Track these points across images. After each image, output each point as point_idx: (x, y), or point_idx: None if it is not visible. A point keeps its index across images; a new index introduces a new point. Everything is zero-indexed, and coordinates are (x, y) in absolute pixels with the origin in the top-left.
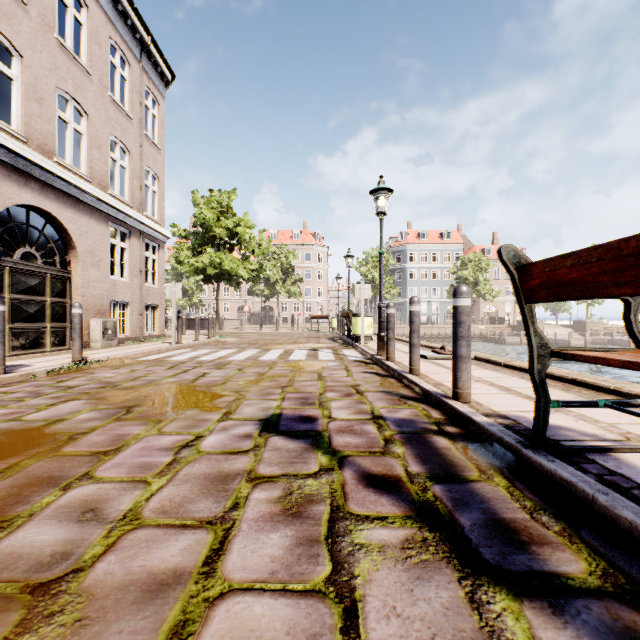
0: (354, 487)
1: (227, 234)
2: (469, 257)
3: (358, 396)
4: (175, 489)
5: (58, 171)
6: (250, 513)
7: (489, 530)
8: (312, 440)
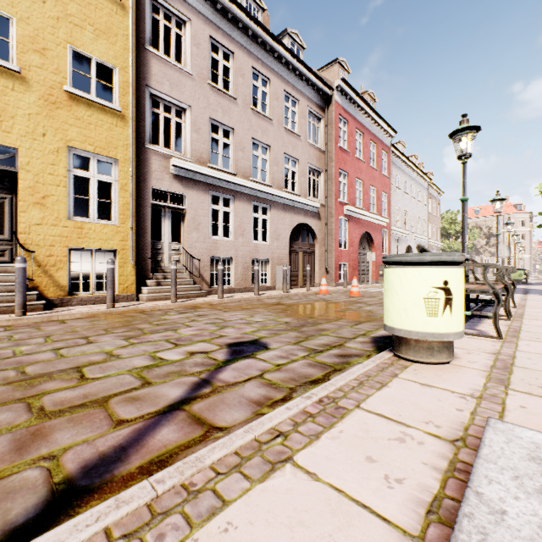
0: None
1: (455, 233)
2: None
3: None
4: None
5: (430, 241)
6: None
7: None
8: None
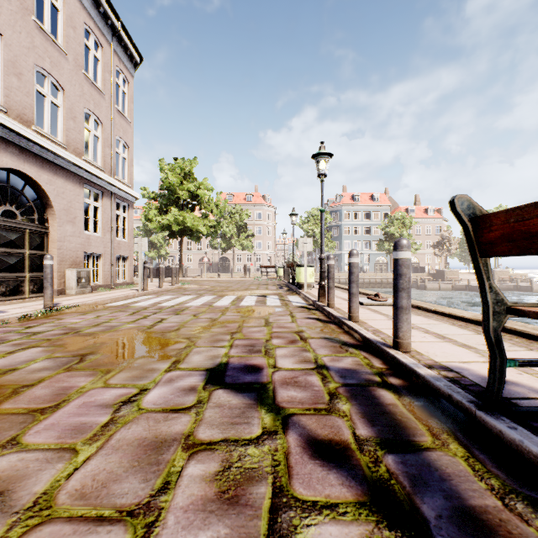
0: (299, 458)
1: (189, 196)
2: (395, 216)
3: (302, 343)
4: (103, 461)
5: (35, 138)
6: (180, 498)
7: (459, 526)
8: (256, 394)
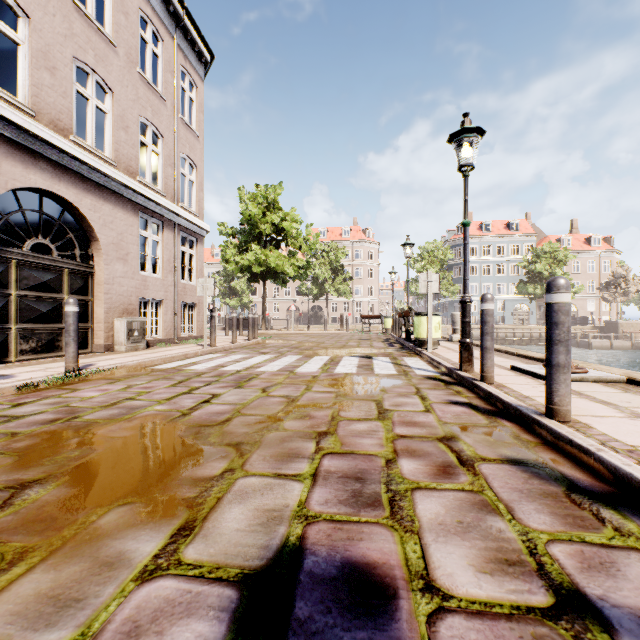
0: None
1: (273, 230)
2: (543, 248)
3: (468, 477)
4: None
5: (72, 150)
6: None
7: None
8: None
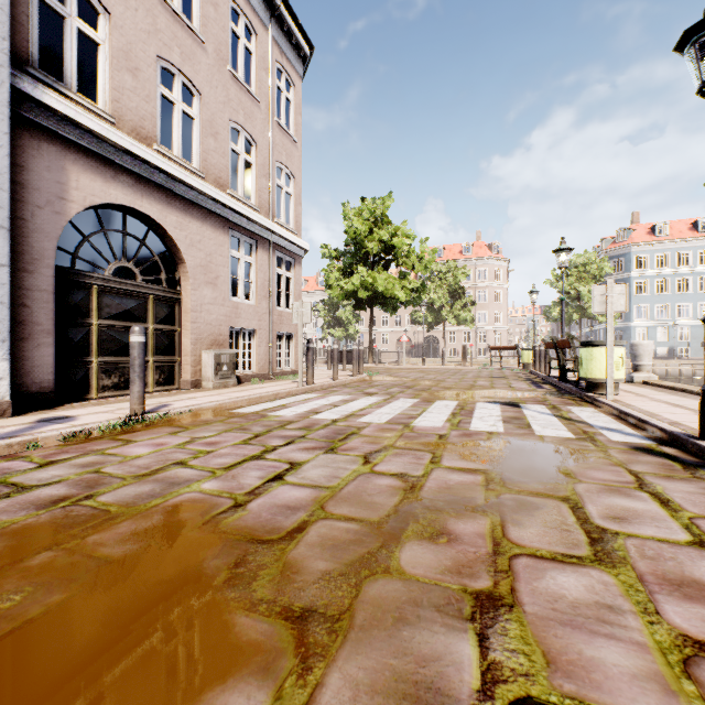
0: None
1: (381, 248)
2: None
3: None
4: None
5: (155, 159)
6: None
7: None
8: None
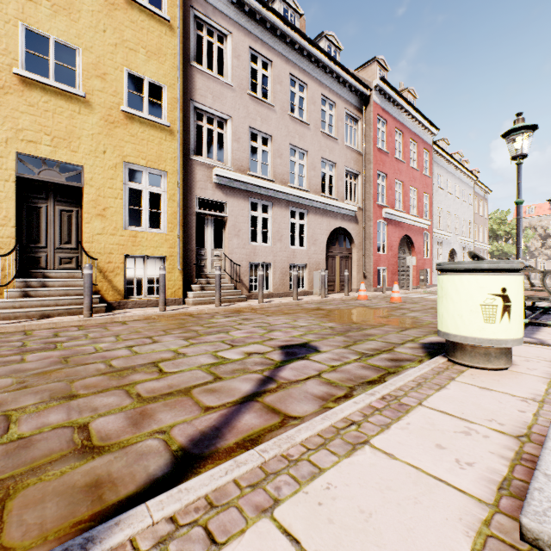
0: None
1: (504, 234)
2: None
3: None
4: None
5: (476, 243)
6: None
7: None
8: None
